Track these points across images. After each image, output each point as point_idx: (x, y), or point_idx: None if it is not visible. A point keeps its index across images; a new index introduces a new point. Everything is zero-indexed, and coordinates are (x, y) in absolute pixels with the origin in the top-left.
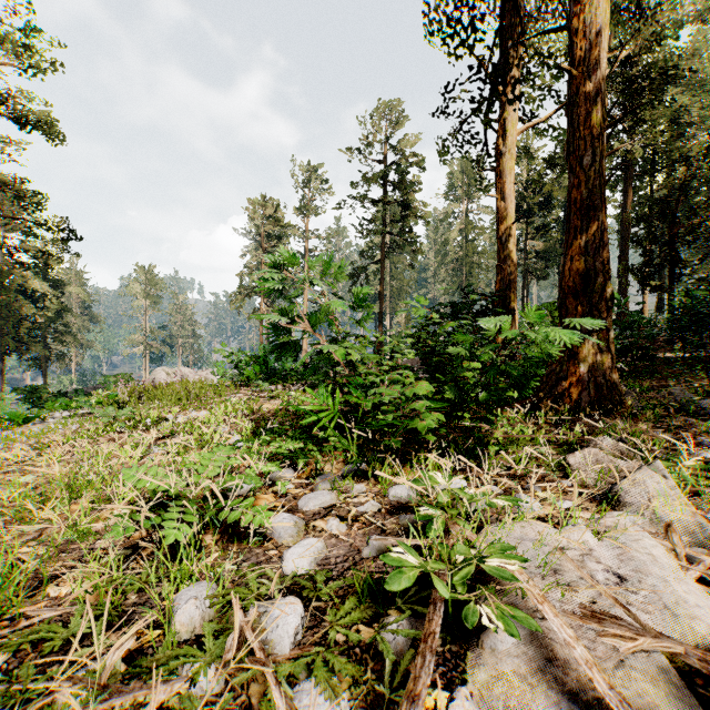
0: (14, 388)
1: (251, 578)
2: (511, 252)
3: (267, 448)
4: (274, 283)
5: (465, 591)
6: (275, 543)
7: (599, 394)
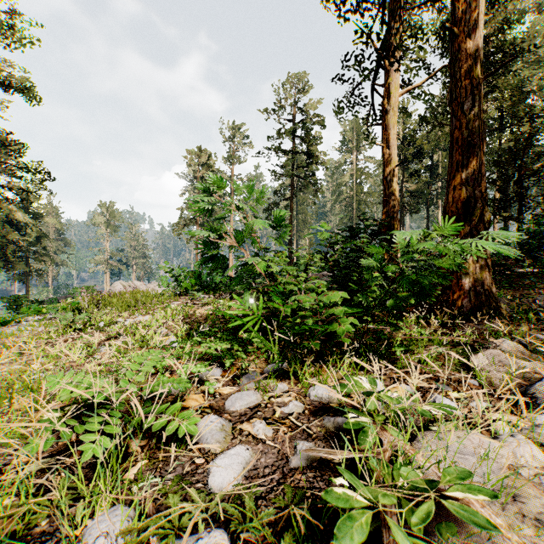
0: (1, 297)
1: (172, 503)
2: (395, 189)
3: (198, 349)
4: (204, 204)
5: (422, 532)
6: (202, 449)
7: (478, 301)
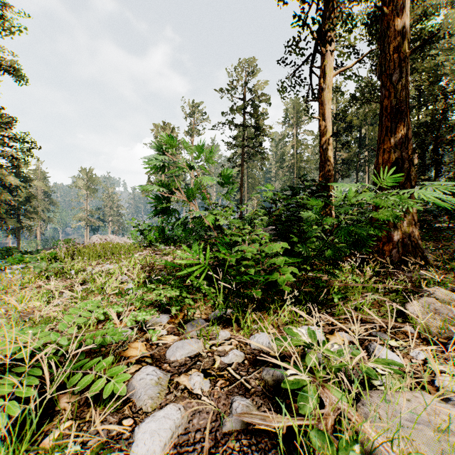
0: None
1: None
2: (330, 155)
3: (150, 296)
4: (156, 161)
5: None
6: (133, 406)
7: (406, 251)
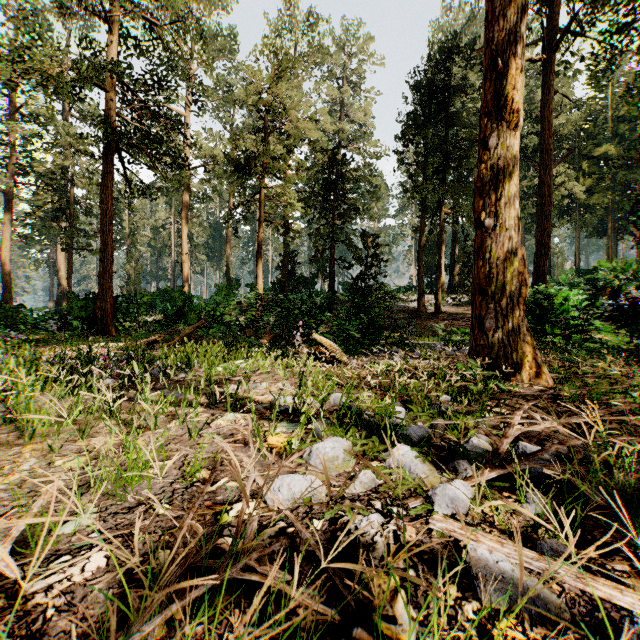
0: None
1: None
2: (62, 283)
3: None
4: None
5: None
6: None
7: None
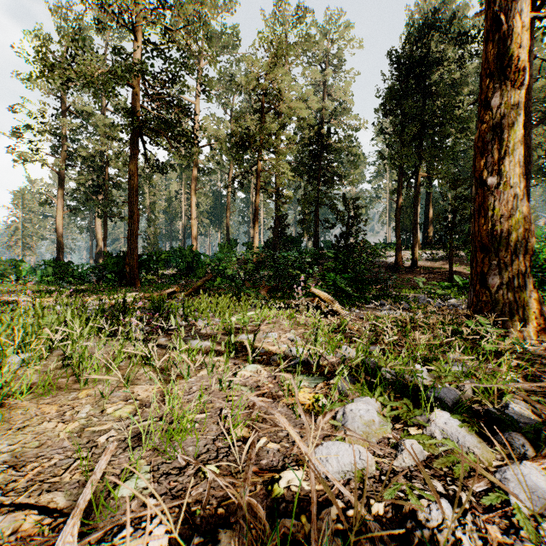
0: None
1: None
2: (99, 244)
3: None
4: None
5: None
6: None
7: None
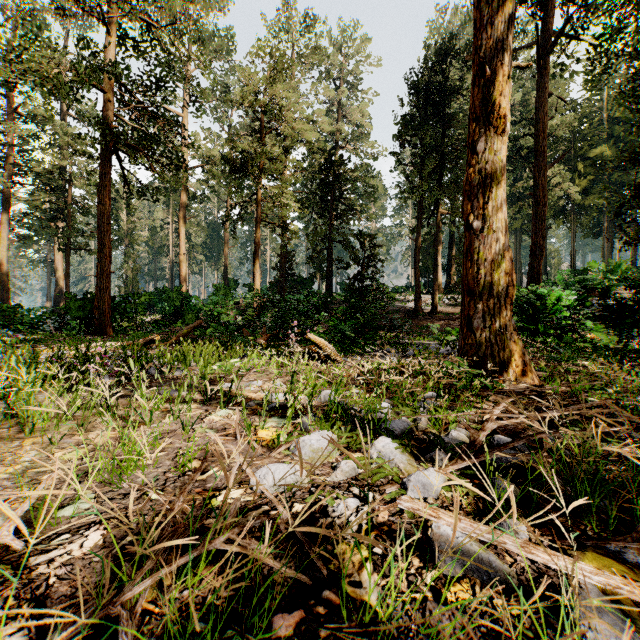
0: None
1: None
2: (60, 283)
3: None
4: None
5: None
6: None
7: None
